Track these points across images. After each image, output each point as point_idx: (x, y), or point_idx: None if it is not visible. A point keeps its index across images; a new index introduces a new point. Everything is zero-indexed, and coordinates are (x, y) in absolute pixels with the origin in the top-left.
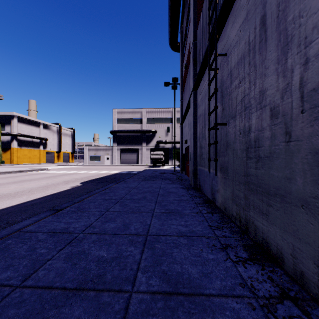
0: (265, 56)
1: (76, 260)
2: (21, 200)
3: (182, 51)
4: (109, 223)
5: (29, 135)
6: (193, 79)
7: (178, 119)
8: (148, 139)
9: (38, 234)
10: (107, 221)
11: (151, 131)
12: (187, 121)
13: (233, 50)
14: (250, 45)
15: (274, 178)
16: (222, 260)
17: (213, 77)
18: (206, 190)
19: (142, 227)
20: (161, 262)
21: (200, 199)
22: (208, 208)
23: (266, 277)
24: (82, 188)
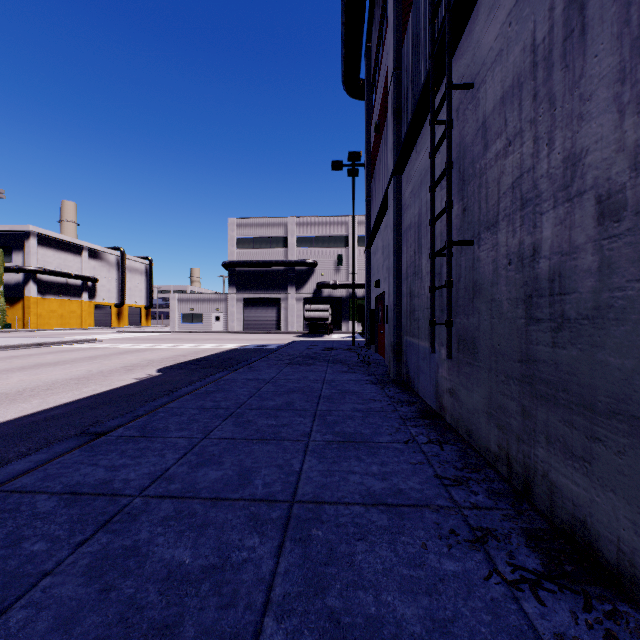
0: (581, 70)
1: (112, 576)
2: (26, 408)
3: (370, 96)
4: (206, 469)
5: (61, 271)
6: (394, 150)
7: (361, 239)
8: (299, 280)
9: (38, 498)
10: (202, 462)
11: (306, 263)
12: (380, 242)
13: (489, 72)
14: (538, 52)
15: (609, 372)
16: (478, 578)
17: (441, 137)
18: (423, 388)
19: (281, 480)
20: (325, 583)
21: (411, 409)
22: (429, 429)
23: (602, 637)
24: (160, 382)
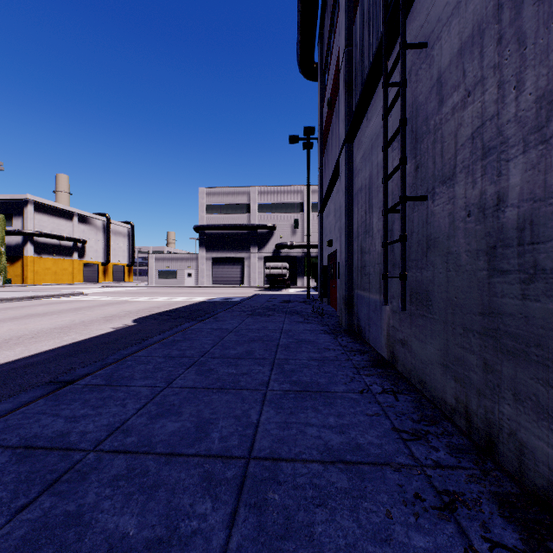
0: None
1: (46, 552)
2: (9, 355)
3: (322, 77)
4: (165, 420)
5: (54, 234)
6: (346, 120)
7: (314, 206)
8: (260, 241)
9: None
10: (162, 413)
11: (267, 226)
12: (332, 205)
13: (445, 27)
14: None
15: None
16: None
17: (395, 96)
18: (374, 338)
19: (238, 433)
20: None
21: (363, 358)
22: (383, 379)
23: None
24: (134, 331)
